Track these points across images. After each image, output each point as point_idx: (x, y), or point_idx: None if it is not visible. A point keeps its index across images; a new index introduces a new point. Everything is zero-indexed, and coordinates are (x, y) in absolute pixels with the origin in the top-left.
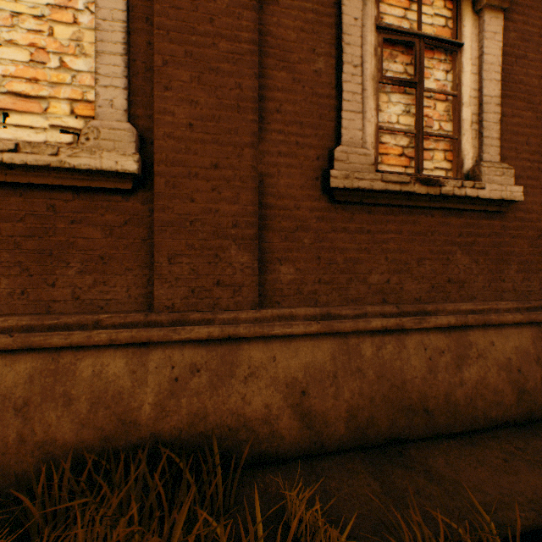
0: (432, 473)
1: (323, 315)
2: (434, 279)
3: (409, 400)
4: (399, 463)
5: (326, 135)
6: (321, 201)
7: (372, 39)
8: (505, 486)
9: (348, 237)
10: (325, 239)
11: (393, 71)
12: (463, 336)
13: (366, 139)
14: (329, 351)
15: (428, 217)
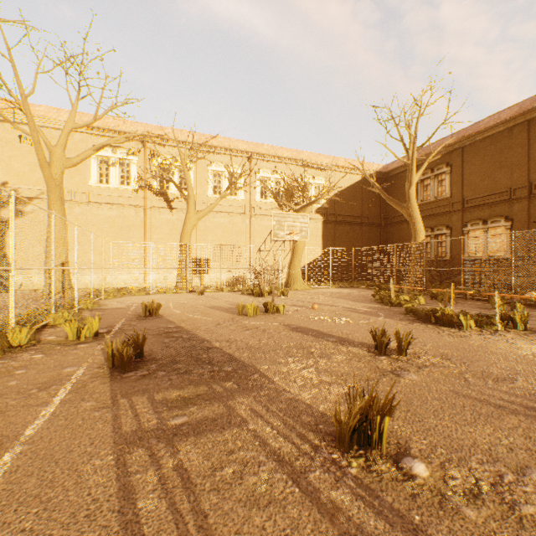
0: None
1: None
2: None
3: None
4: None
5: None
6: None
7: None
8: None
9: None
10: None
11: None
12: None
13: None
14: None
15: None
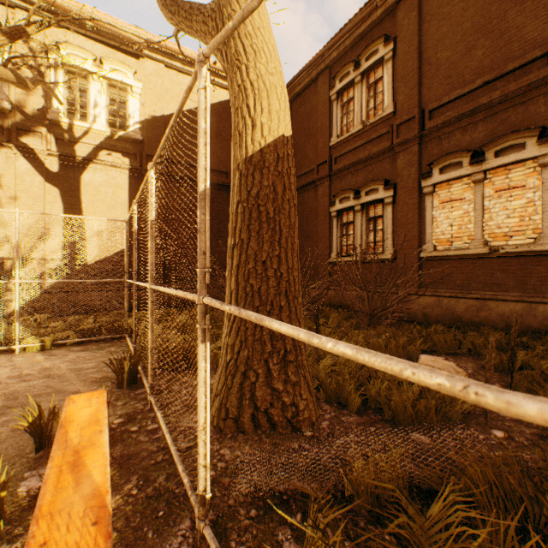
0: None
1: None
2: None
3: None
4: None
5: None
6: None
7: None
8: None
9: None
10: None
11: None
12: None
13: None
14: None
15: None
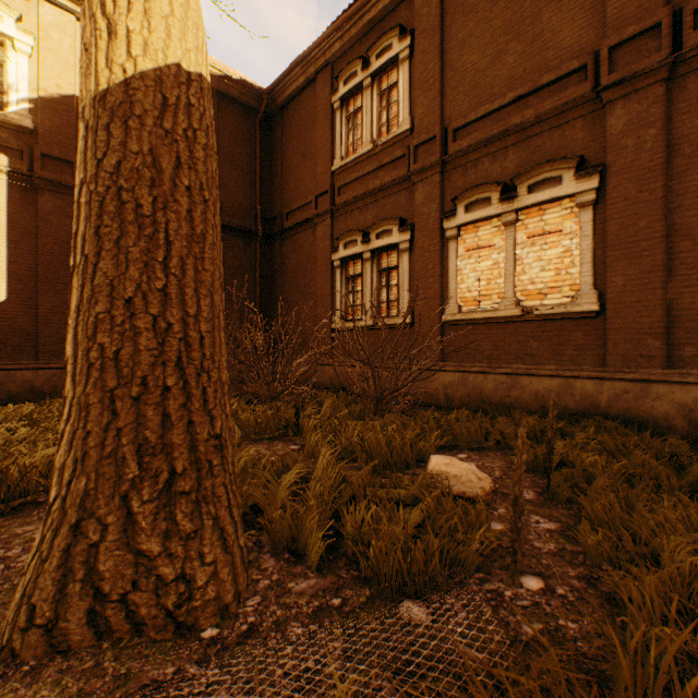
0: None
1: None
2: None
3: None
4: None
5: None
6: None
7: None
8: None
9: None
10: None
11: None
12: None
13: None
14: None
15: None
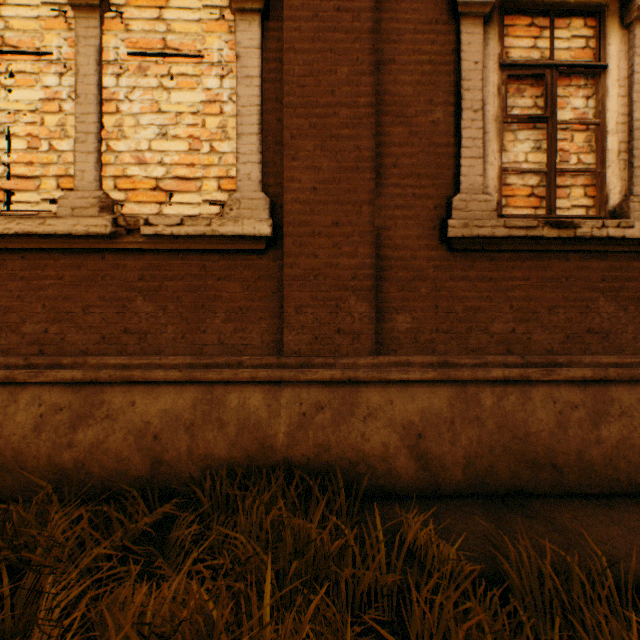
0: (554, 524)
1: (440, 363)
2: (569, 329)
3: (534, 454)
4: (519, 512)
5: (444, 184)
6: (438, 250)
7: (494, 78)
8: (638, 544)
9: (468, 285)
10: (443, 288)
11: (520, 106)
12: (603, 391)
13: (487, 183)
14: (445, 399)
15: (562, 261)
